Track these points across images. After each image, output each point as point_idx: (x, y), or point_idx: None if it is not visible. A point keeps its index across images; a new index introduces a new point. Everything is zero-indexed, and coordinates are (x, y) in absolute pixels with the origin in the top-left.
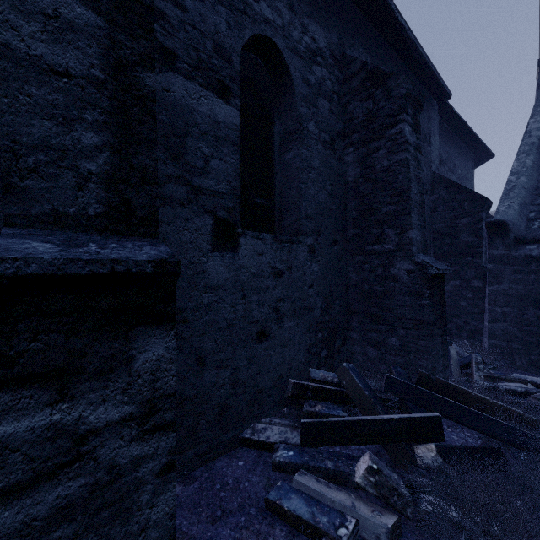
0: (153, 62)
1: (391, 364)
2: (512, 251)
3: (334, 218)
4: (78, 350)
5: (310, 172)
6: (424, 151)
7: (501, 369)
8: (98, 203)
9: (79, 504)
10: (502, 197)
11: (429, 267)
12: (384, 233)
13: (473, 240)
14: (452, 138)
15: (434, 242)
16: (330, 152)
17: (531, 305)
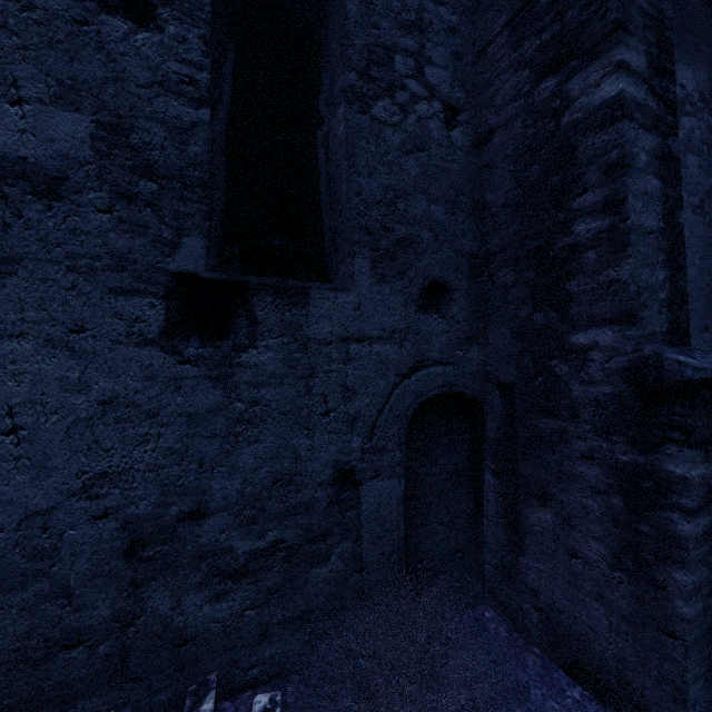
0: (681, 203)
1: None
2: None
3: (704, 299)
4: (710, 429)
5: None
6: None
7: None
8: (666, 323)
9: (708, 534)
10: None
11: None
12: None
13: None
14: None
15: None
16: (699, 218)
17: None
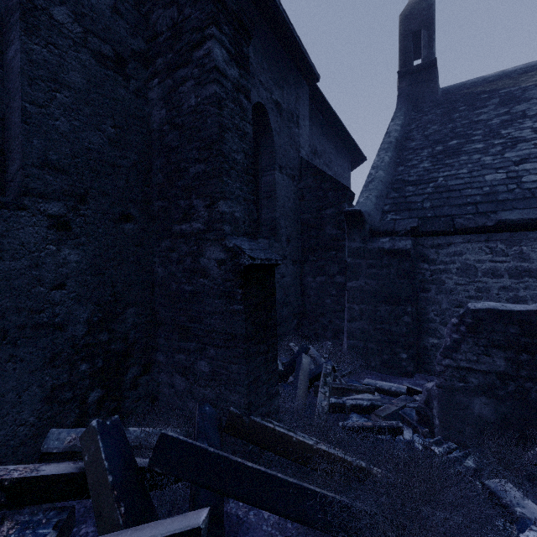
0: None
1: (200, 399)
2: (368, 243)
3: (124, 181)
4: None
5: (56, 90)
6: (291, 131)
7: (355, 375)
8: None
9: None
10: (362, 189)
11: (241, 255)
12: (192, 205)
13: (337, 232)
14: (328, 133)
15: (302, 234)
16: (114, 75)
17: (384, 301)
